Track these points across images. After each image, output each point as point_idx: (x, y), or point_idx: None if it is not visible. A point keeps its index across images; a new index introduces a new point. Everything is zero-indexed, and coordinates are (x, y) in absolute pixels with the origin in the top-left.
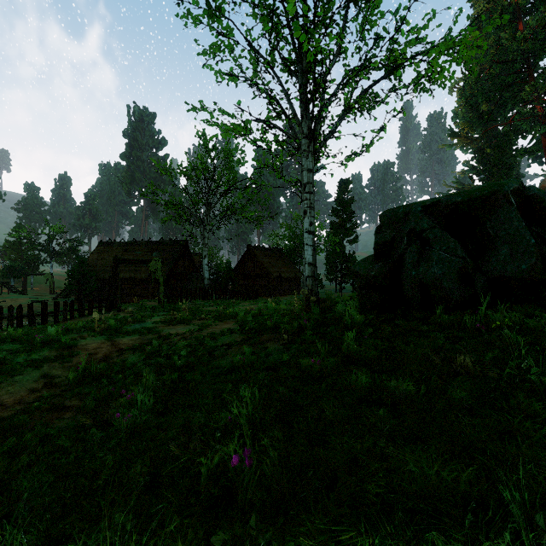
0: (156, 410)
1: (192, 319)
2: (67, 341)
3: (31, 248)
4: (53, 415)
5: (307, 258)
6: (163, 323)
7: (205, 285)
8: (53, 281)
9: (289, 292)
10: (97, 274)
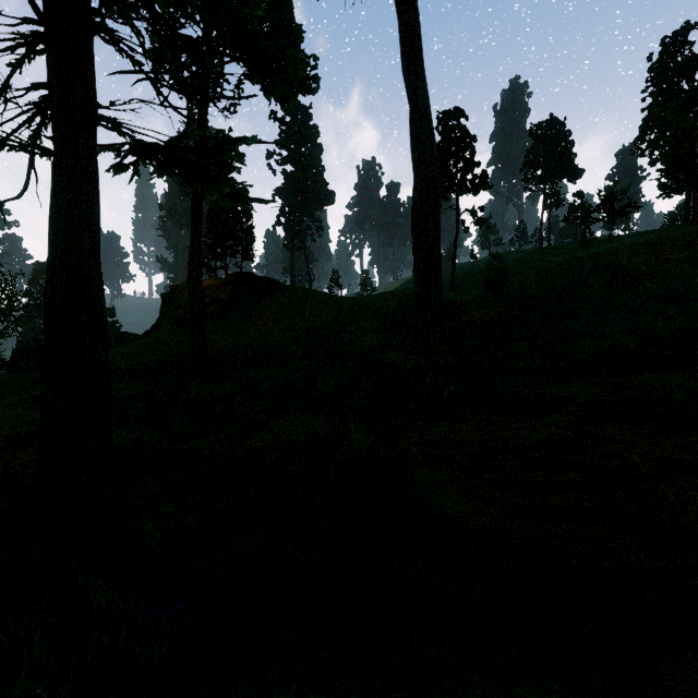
0: None
1: None
2: None
3: None
4: None
5: None
6: None
7: None
8: None
9: None
10: None
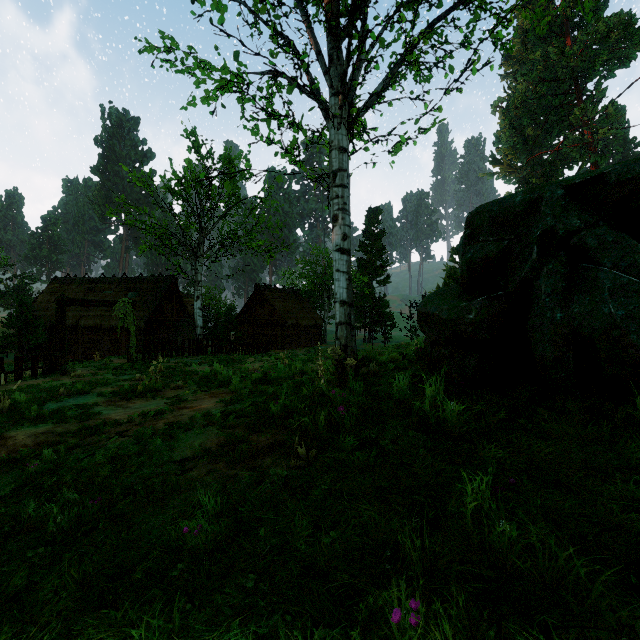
0: None
1: (163, 387)
2: None
3: None
4: None
5: (338, 294)
6: (114, 396)
7: (197, 335)
8: None
9: (308, 343)
10: (48, 321)
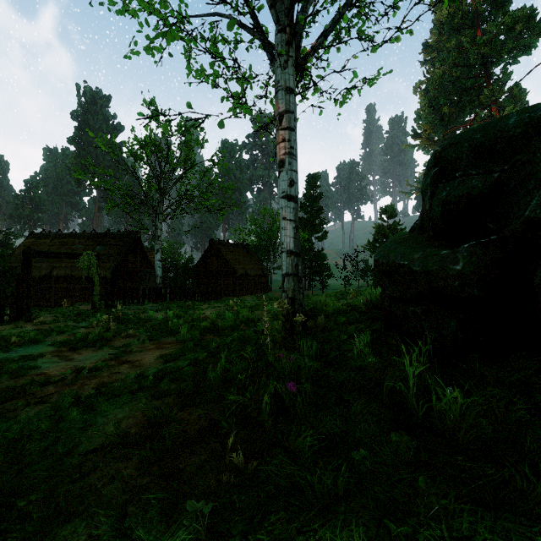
0: None
1: (115, 336)
2: None
3: None
4: None
5: (285, 243)
6: (64, 345)
7: (157, 284)
8: None
9: (256, 290)
10: None
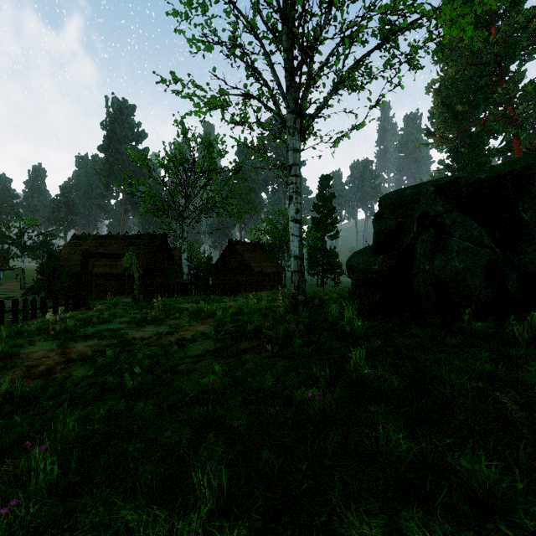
0: (68, 482)
1: (165, 318)
2: (6, 349)
3: (0, 242)
4: None
5: (293, 251)
6: (131, 324)
7: (184, 280)
8: (24, 277)
9: (271, 287)
10: (69, 269)
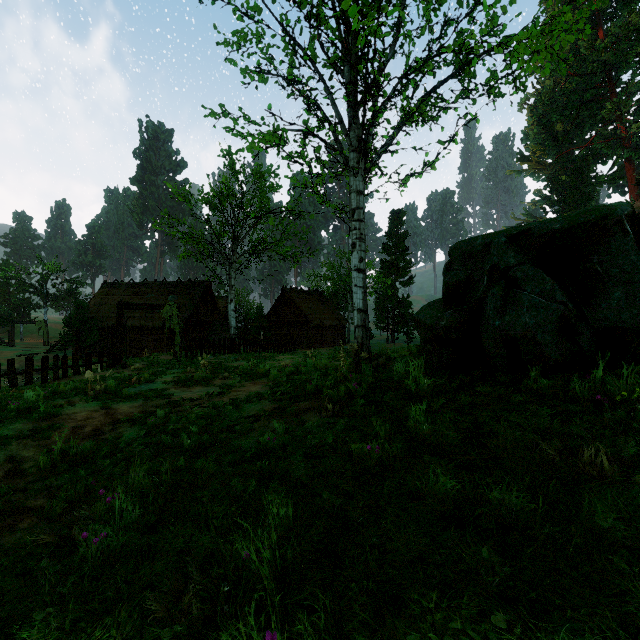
0: (145, 523)
1: (213, 378)
2: (48, 410)
3: (20, 290)
4: (5, 523)
5: (356, 303)
6: (176, 384)
7: (231, 335)
8: (47, 331)
9: (332, 343)
10: (100, 321)
